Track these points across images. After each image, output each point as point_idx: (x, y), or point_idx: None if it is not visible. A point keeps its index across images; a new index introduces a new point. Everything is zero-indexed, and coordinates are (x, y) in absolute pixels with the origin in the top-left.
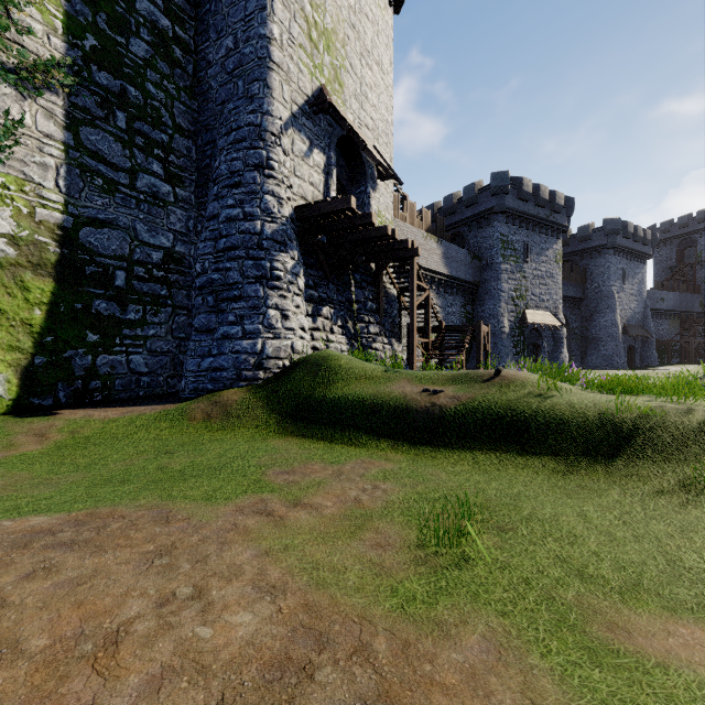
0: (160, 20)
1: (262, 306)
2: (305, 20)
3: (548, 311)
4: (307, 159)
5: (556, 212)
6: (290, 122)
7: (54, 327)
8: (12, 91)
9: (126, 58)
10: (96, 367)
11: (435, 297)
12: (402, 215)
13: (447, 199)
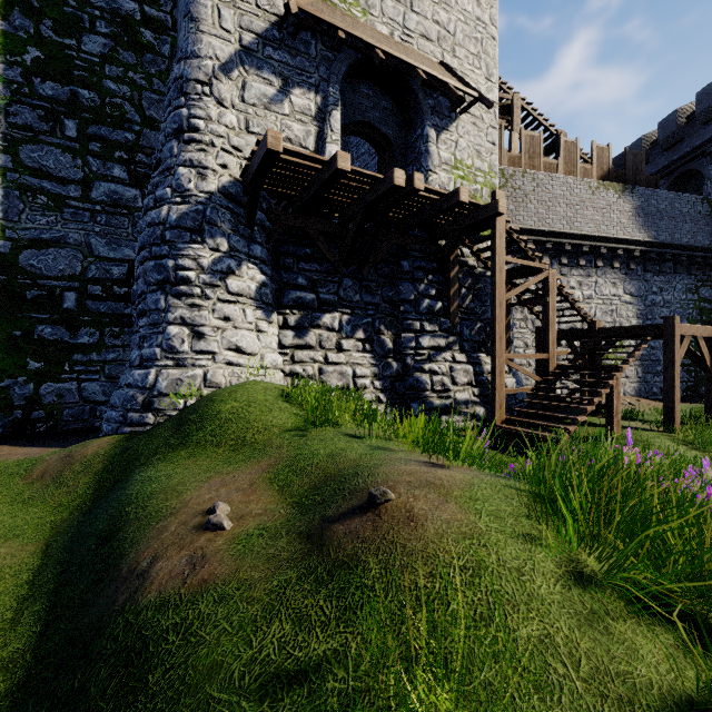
0: (123, 6)
1: (163, 322)
2: None
3: None
4: (278, 105)
5: None
6: (237, 60)
7: None
8: None
9: (77, 61)
10: (39, 396)
11: (621, 281)
12: (549, 163)
13: (666, 123)
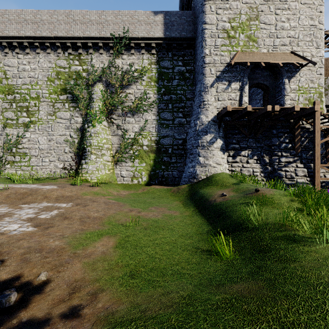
0: (181, 69)
1: (197, 156)
2: (225, 32)
3: None
4: (227, 90)
5: None
6: (215, 81)
7: (155, 165)
8: (147, 113)
9: (171, 88)
10: (164, 175)
11: None
12: None
13: None
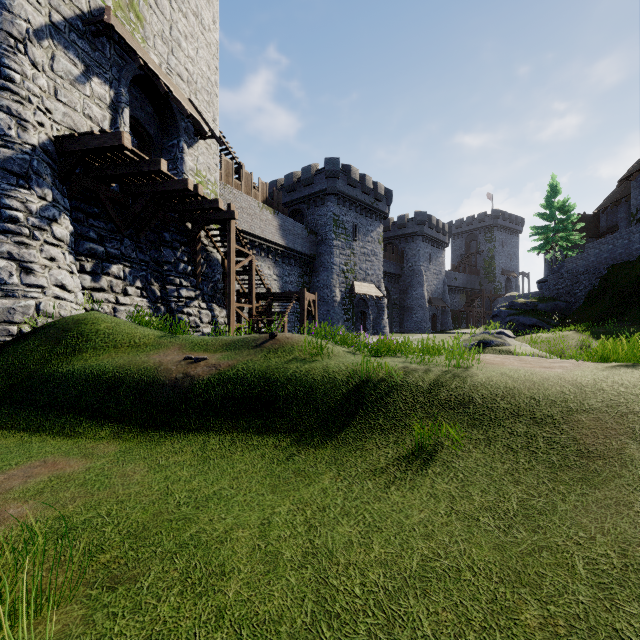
0: None
1: None
2: None
3: (372, 283)
4: (81, 85)
5: (379, 200)
6: (47, 32)
7: None
8: None
9: None
10: None
11: (272, 266)
12: (237, 183)
13: (288, 177)
